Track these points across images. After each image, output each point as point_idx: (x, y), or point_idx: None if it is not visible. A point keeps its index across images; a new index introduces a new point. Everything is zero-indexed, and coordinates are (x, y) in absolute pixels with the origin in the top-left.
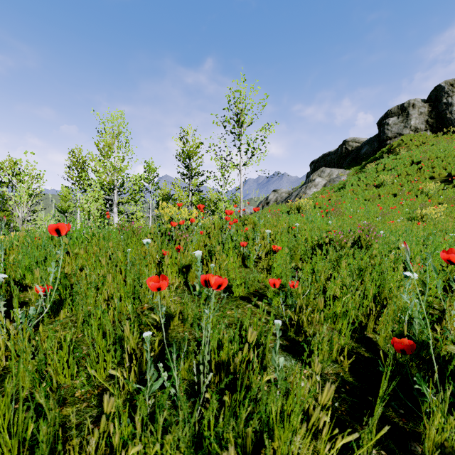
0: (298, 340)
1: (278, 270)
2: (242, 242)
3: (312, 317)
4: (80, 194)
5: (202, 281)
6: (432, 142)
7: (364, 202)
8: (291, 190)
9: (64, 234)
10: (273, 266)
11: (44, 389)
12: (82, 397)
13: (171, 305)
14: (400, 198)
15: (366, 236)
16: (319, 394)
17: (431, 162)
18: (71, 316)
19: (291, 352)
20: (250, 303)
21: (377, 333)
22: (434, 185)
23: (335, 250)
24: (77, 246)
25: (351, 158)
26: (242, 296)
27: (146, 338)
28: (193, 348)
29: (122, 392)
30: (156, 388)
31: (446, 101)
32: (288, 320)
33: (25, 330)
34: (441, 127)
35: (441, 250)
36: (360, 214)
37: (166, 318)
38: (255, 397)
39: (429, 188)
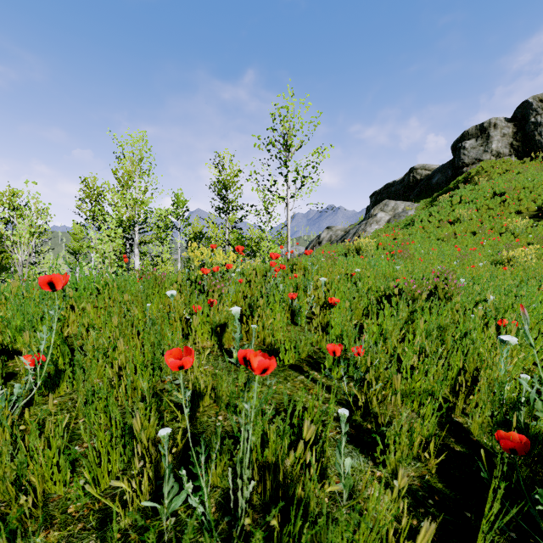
0: (366, 426)
1: (336, 329)
2: (290, 294)
3: (383, 394)
4: (93, 232)
5: (241, 358)
6: (518, 169)
7: (437, 242)
8: (347, 227)
9: (59, 288)
10: (330, 325)
11: (15, 518)
12: (77, 513)
13: (200, 380)
14: (480, 237)
15: (444, 285)
16: (404, 519)
17: (517, 193)
18: (71, 393)
19: (359, 446)
20: (302, 373)
21: (467, 416)
22: (521, 221)
23: (407, 303)
24: (85, 298)
25: (420, 188)
26: (291, 365)
27: (162, 438)
28: (229, 445)
29: (131, 508)
30: (177, 506)
31: (535, 120)
32: (352, 398)
33: (5, 417)
34: (528, 152)
35: (538, 303)
36: (432, 256)
37: (194, 396)
38: (313, 515)
39: (516, 224)
